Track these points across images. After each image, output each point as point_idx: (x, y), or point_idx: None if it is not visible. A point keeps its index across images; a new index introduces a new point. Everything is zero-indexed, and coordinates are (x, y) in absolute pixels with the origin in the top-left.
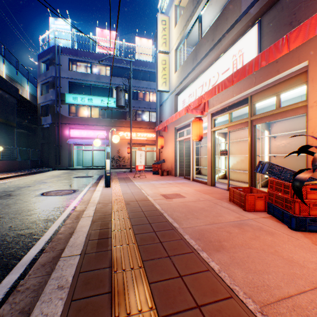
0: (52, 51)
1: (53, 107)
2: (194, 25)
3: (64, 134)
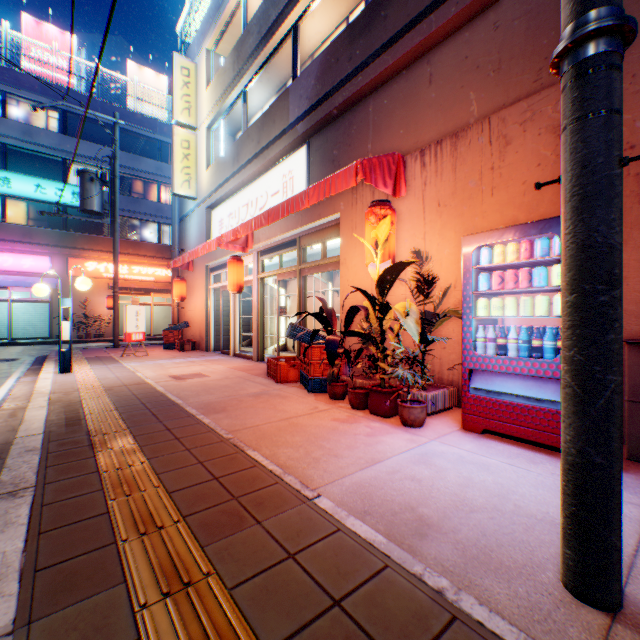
0: None
1: None
2: (237, 102)
3: None
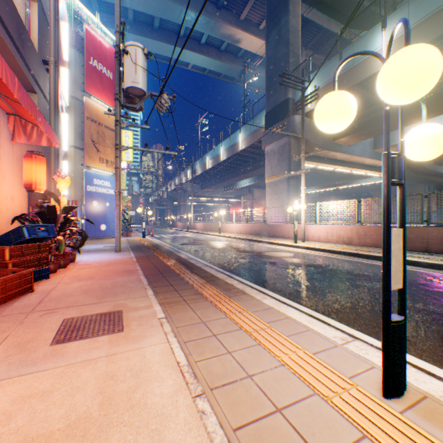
0: None
1: None
2: None
3: None
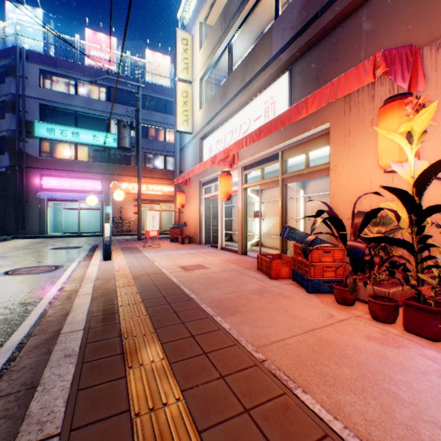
0: (10, 54)
1: (13, 142)
2: (223, 54)
3: (31, 184)
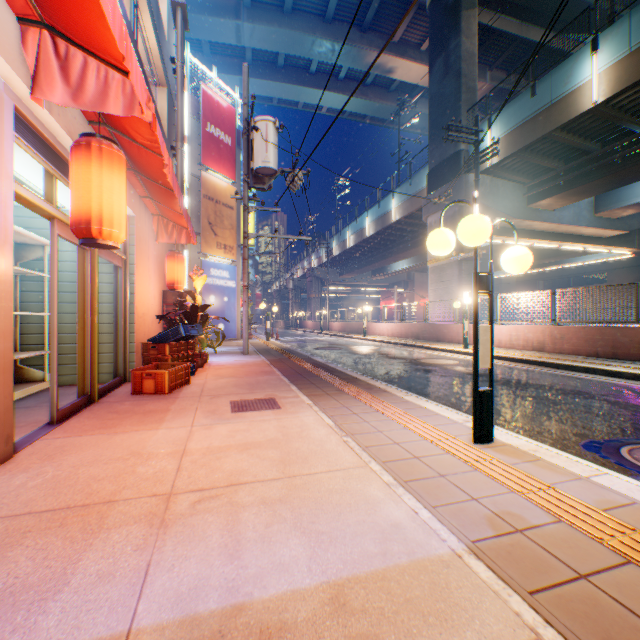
0: None
1: None
2: None
3: None
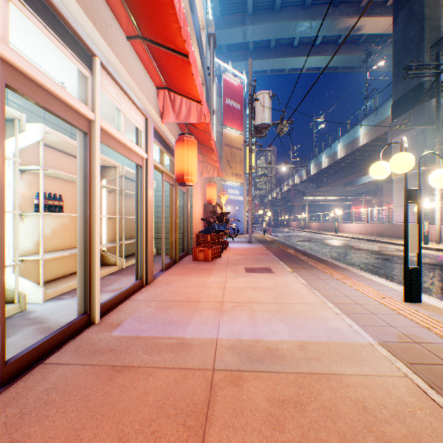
0: None
1: None
2: None
3: None
